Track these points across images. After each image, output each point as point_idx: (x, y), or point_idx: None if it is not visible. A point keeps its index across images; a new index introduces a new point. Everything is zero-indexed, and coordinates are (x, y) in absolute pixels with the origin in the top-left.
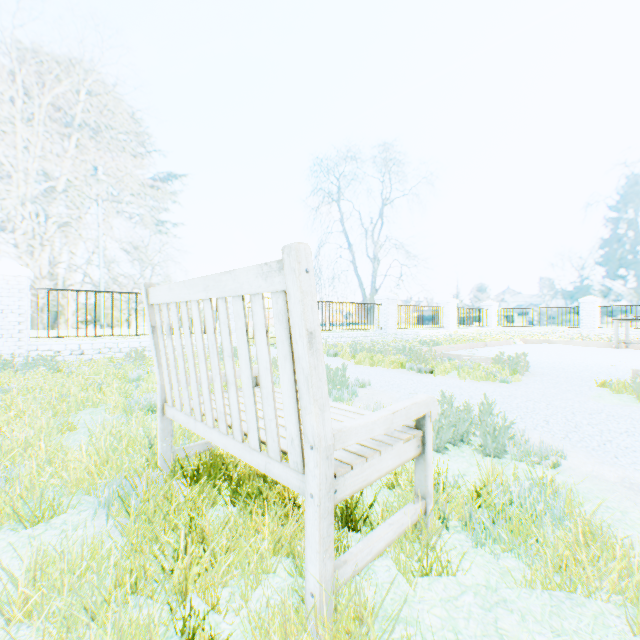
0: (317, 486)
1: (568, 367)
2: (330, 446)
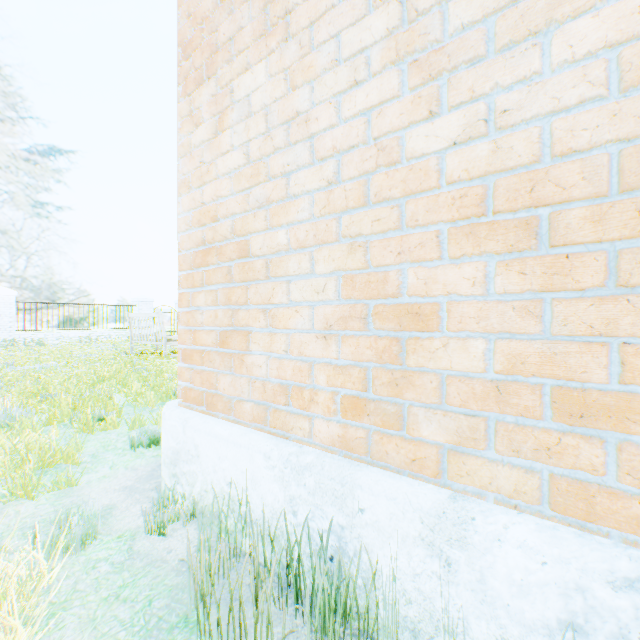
0: (164, 342)
1: None
2: (166, 337)
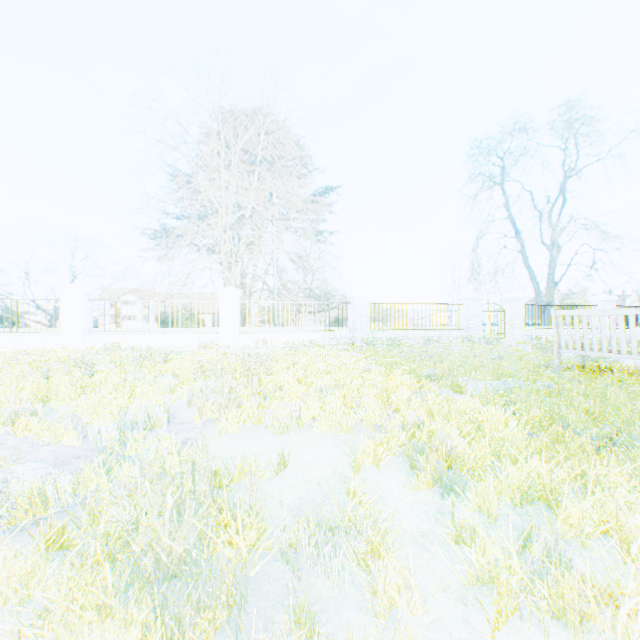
0: None
1: None
2: None
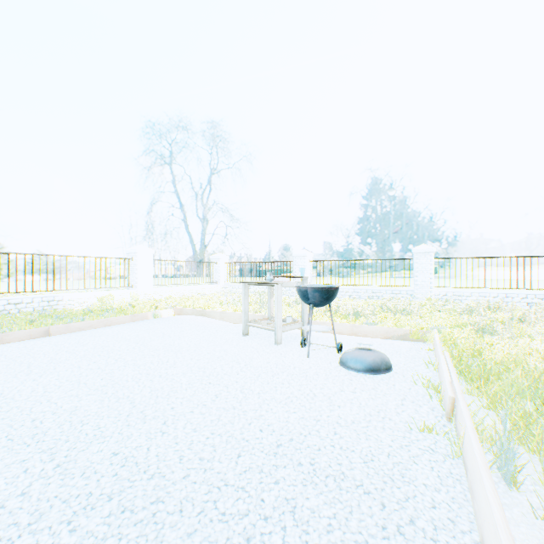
0: None
1: None
2: None
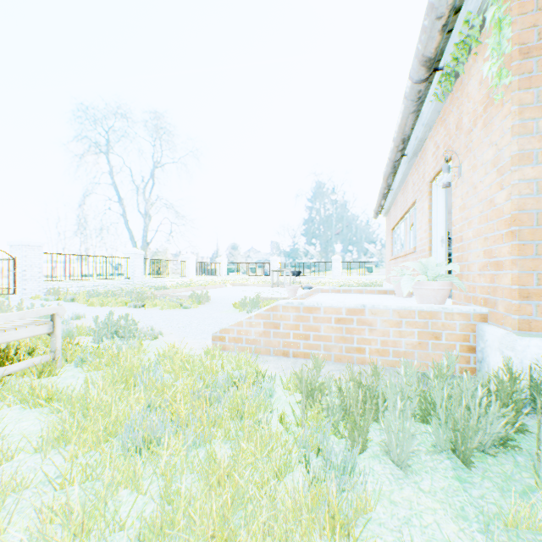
0: None
1: (232, 298)
2: None
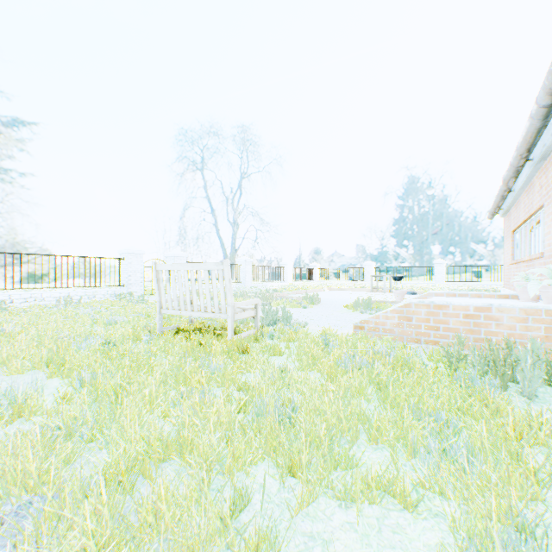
0: (231, 314)
1: (339, 301)
2: (233, 306)
